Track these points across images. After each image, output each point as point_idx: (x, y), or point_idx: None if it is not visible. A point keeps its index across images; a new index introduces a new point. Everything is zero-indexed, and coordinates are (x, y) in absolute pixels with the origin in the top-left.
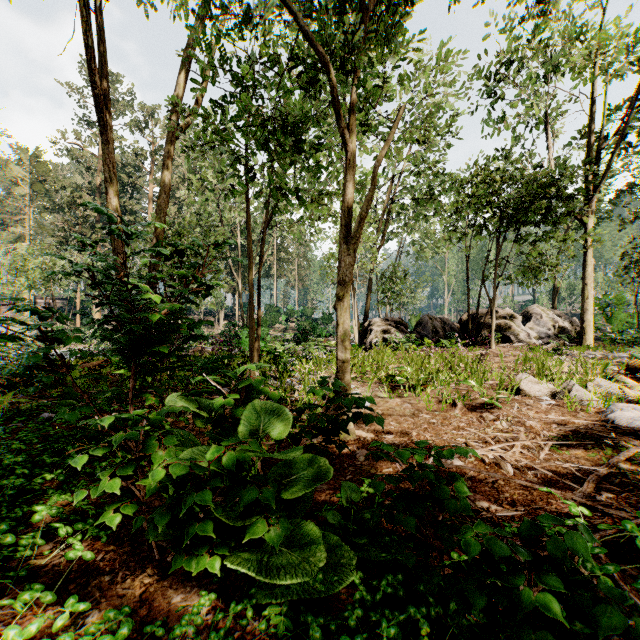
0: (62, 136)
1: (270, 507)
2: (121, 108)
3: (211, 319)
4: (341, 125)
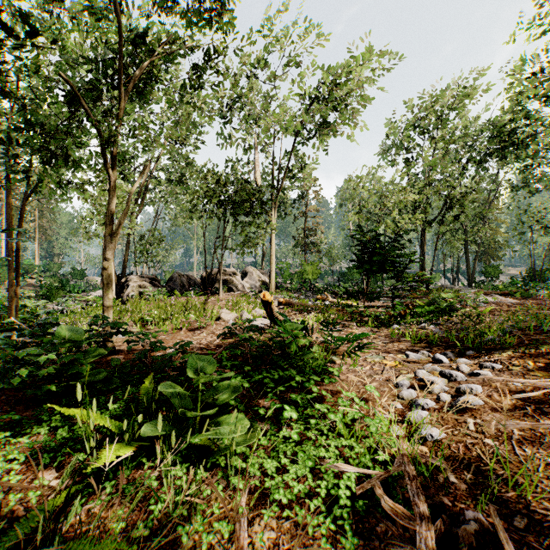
0: None
1: (80, 362)
2: None
3: None
4: (107, 166)
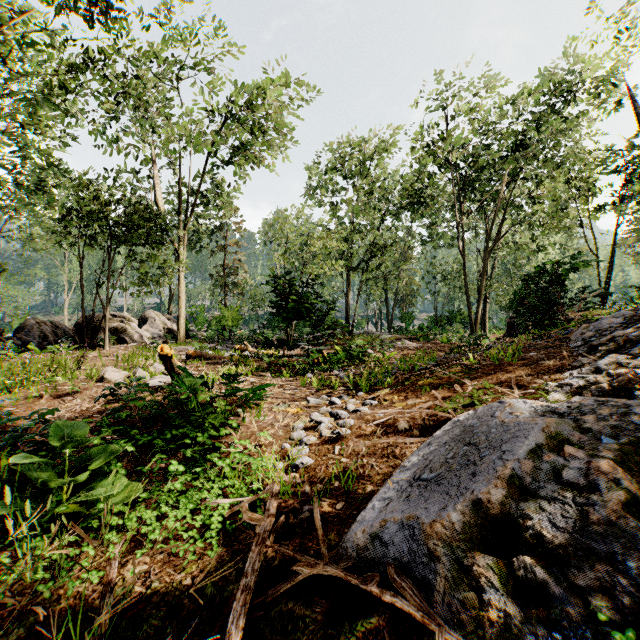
0: None
1: None
2: None
3: None
4: None
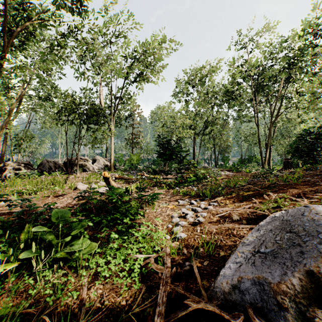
0: None
1: None
2: None
3: None
4: None
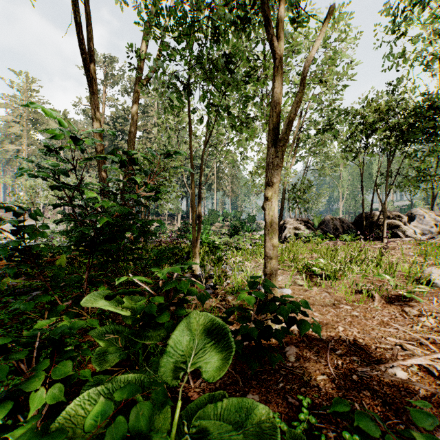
0: (79, 101)
1: None
2: (115, 80)
3: (172, 219)
4: (269, 32)
